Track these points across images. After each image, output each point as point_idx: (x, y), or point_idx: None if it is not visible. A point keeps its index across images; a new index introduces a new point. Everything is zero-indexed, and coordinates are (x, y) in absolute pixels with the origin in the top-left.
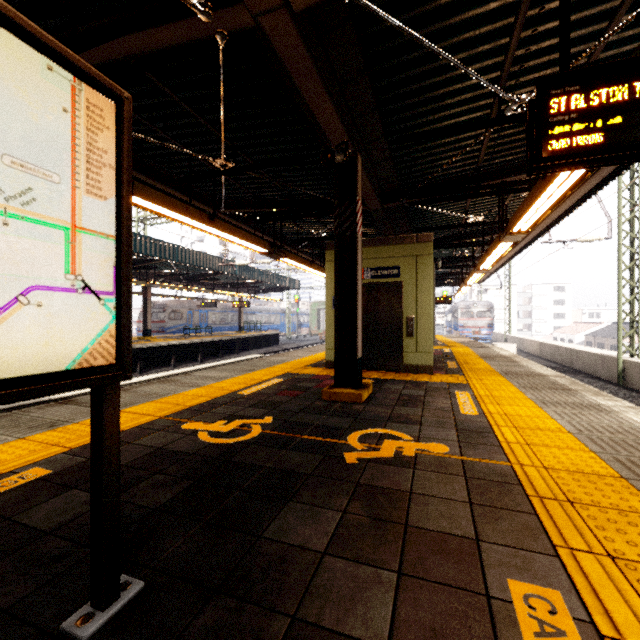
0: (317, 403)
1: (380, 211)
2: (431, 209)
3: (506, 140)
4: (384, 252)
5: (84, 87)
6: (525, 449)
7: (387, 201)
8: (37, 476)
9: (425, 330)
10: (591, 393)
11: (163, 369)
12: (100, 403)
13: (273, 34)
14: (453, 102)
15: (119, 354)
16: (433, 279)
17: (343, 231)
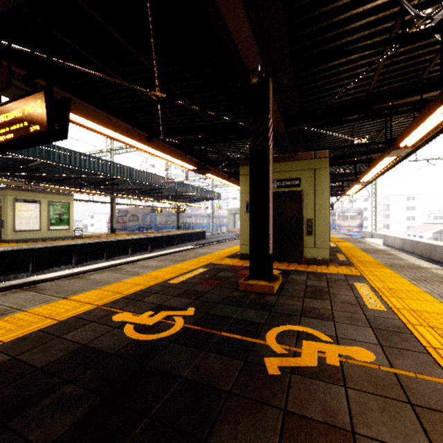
0: (234, 293)
1: (284, 134)
2: (325, 132)
3: (397, 66)
4: (287, 167)
5: None
6: None
7: (290, 126)
8: None
9: (322, 229)
10: None
11: (123, 256)
12: None
13: None
14: (356, 26)
15: None
16: (328, 188)
17: (256, 145)
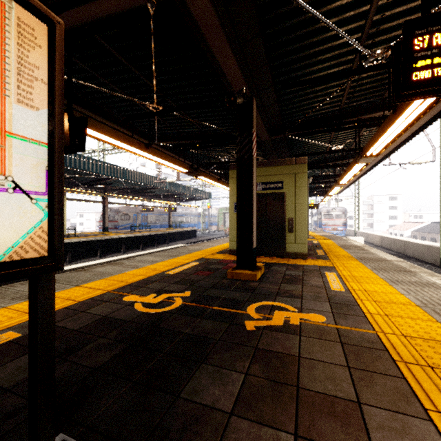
0: (223, 281)
1: (268, 142)
2: (305, 140)
3: (362, 88)
4: (271, 171)
5: (15, 6)
6: (385, 319)
7: (274, 134)
8: (9, 339)
9: (301, 227)
10: (427, 274)
11: (116, 254)
12: (36, 290)
13: (190, 1)
14: (324, 58)
15: (51, 247)
16: (307, 190)
17: (242, 155)
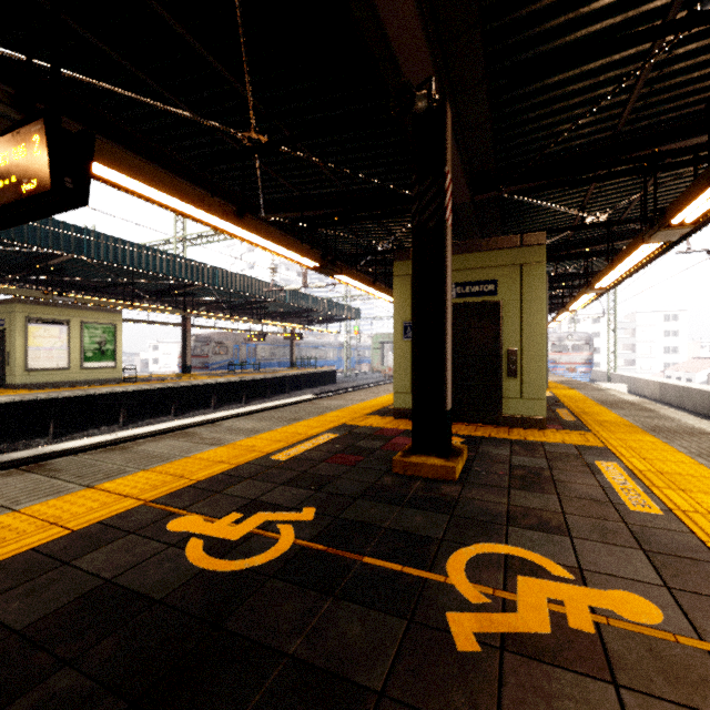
0: (386, 479)
1: (468, 206)
2: (538, 203)
3: (669, 83)
4: (474, 261)
5: None
6: None
7: (479, 191)
8: None
9: (534, 368)
10: None
11: (202, 411)
12: None
13: None
14: (603, 6)
15: None
16: (545, 297)
17: (424, 221)
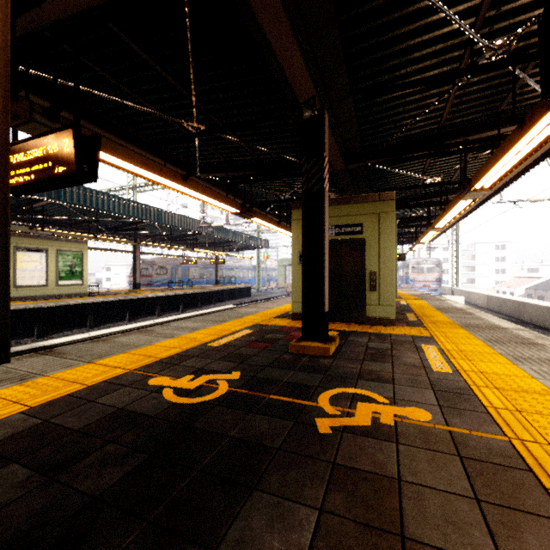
0: (285, 356)
1: (344, 172)
2: (392, 170)
3: (471, 97)
4: (348, 210)
5: None
6: (518, 417)
7: (350, 162)
8: None
9: (387, 284)
10: None
11: (149, 318)
12: None
13: None
14: (422, 55)
15: None
16: (395, 235)
17: (310, 187)
